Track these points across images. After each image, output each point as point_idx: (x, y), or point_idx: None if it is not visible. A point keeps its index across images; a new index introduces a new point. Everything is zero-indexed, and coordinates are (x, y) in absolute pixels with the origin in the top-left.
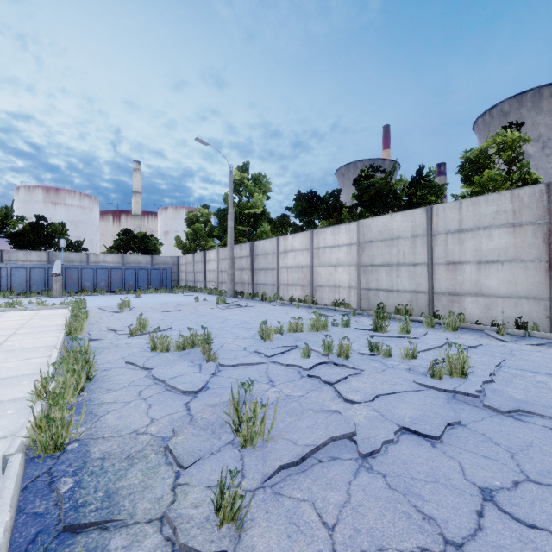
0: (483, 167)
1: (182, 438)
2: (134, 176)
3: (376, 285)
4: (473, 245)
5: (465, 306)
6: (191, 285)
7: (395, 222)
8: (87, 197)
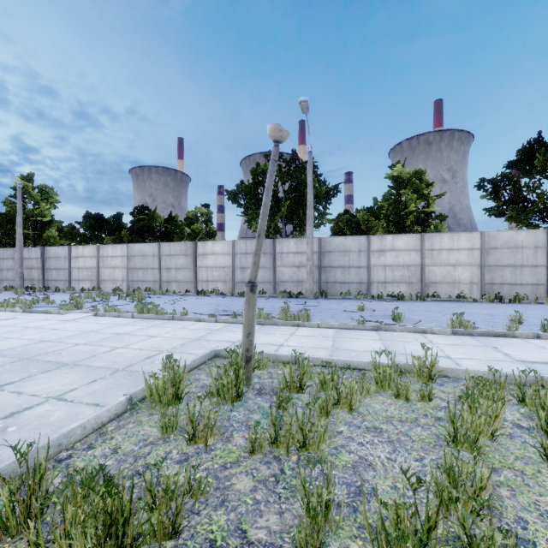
0: (194, 222)
1: None
2: None
3: (137, 278)
4: (174, 261)
5: (172, 286)
6: None
7: (146, 247)
8: None
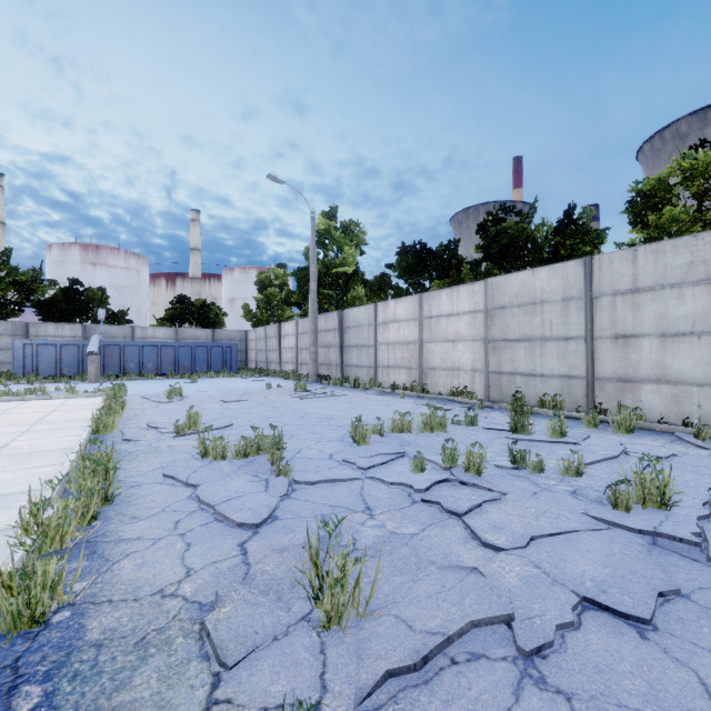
0: (662, 203)
1: (228, 610)
2: (192, 228)
3: (511, 367)
4: (655, 310)
5: (641, 397)
6: (263, 366)
7: (538, 280)
8: (134, 255)
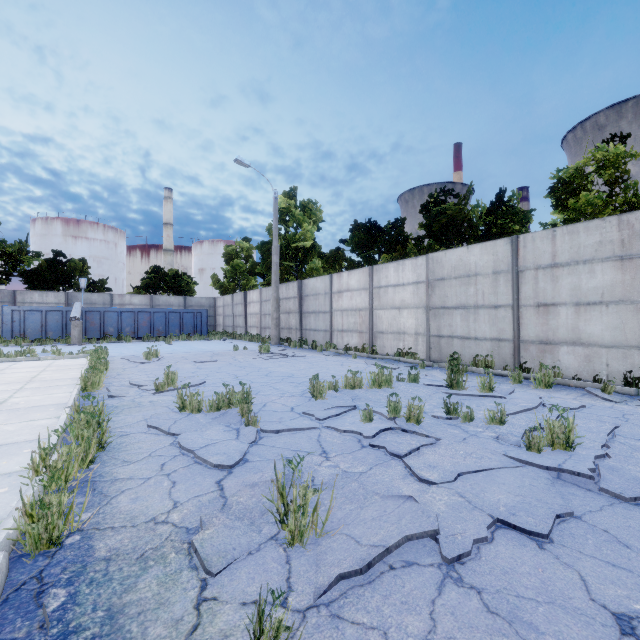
0: (579, 189)
1: (211, 532)
2: (165, 205)
3: (449, 331)
4: (570, 283)
5: (559, 357)
6: (230, 330)
7: (472, 255)
8: (112, 229)
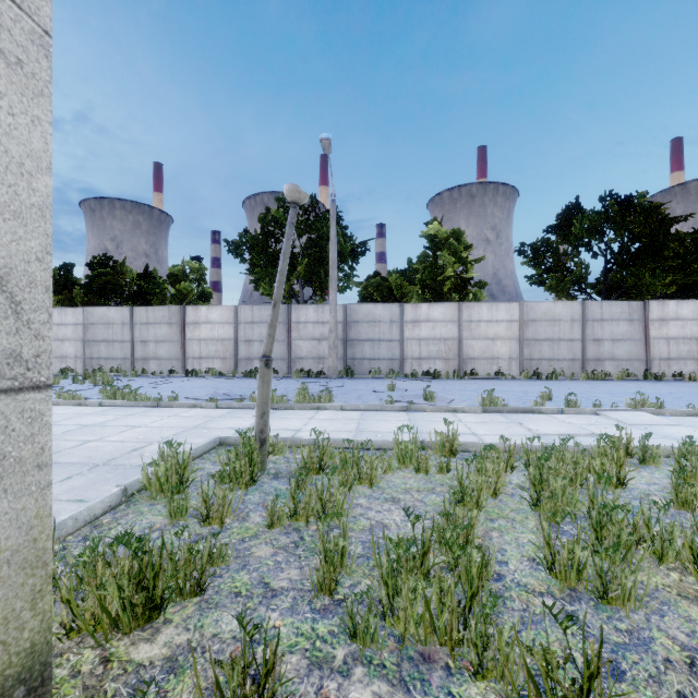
0: (182, 280)
1: None
2: None
3: (98, 355)
4: (154, 332)
5: (150, 365)
6: None
7: (111, 312)
8: None
